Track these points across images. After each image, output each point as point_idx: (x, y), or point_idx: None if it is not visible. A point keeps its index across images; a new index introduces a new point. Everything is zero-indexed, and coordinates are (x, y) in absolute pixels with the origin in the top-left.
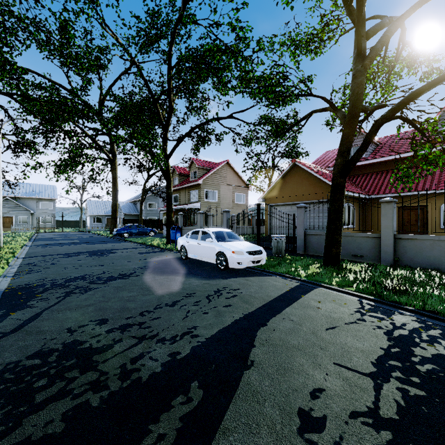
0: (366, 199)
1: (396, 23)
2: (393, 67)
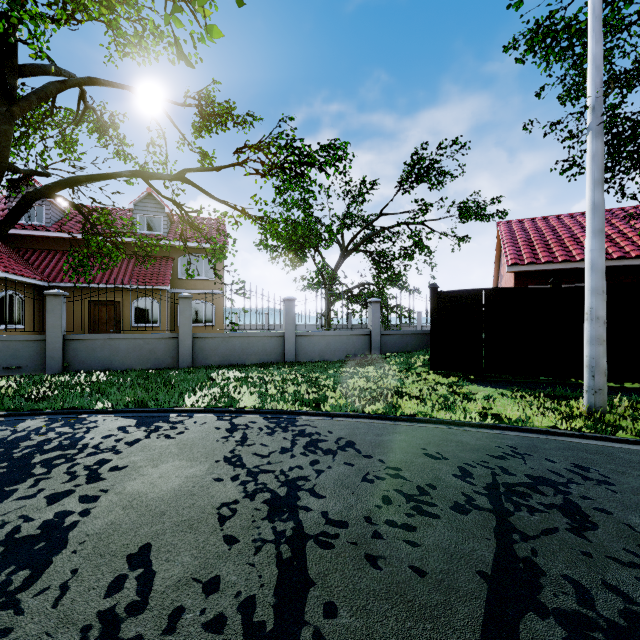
0: (45, 287)
1: (58, 86)
2: (77, 124)
